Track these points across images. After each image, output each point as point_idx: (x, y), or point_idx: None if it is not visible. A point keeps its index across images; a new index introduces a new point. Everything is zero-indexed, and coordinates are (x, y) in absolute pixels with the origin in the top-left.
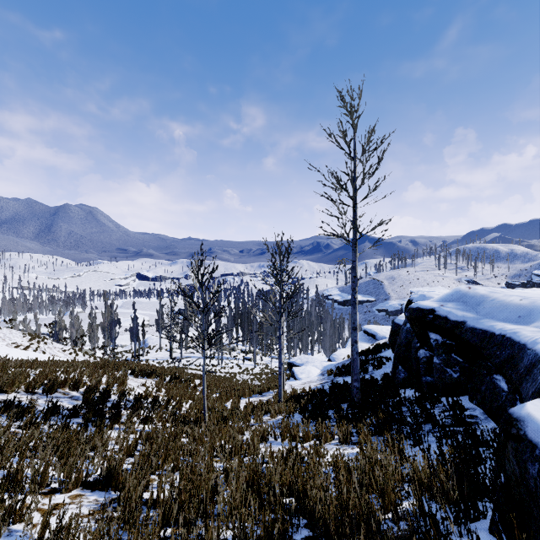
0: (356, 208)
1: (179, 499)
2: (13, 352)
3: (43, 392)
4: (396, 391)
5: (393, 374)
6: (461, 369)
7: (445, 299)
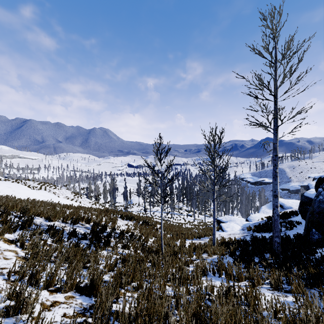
0: (277, 102)
1: (136, 322)
2: (64, 200)
3: (71, 223)
4: (313, 248)
5: (306, 235)
6: None
7: None
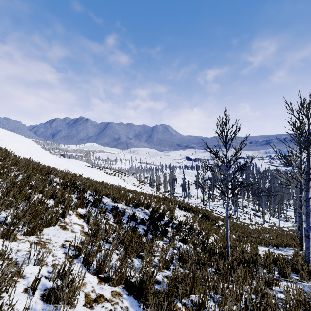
0: None
1: None
2: (130, 186)
3: (132, 206)
4: None
5: None
6: None
7: None
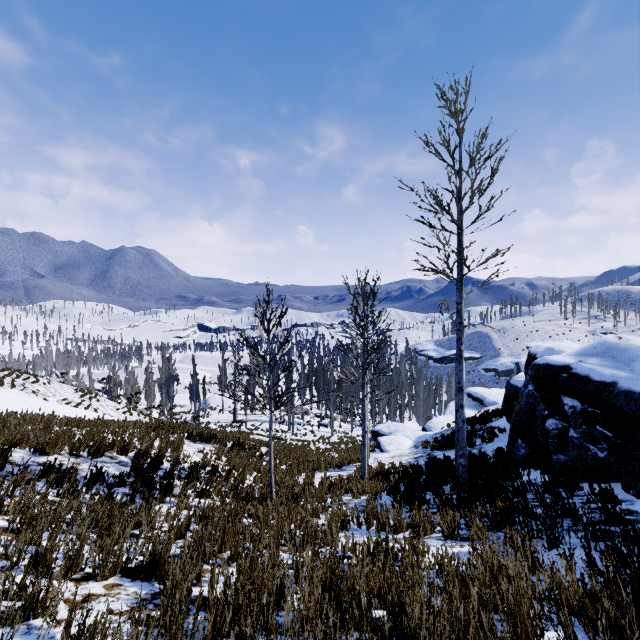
0: (462, 236)
1: (235, 603)
2: (62, 409)
3: (88, 455)
4: (515, 471)
5: (510, 449)
6: (611, 446)
7: (585, 352)
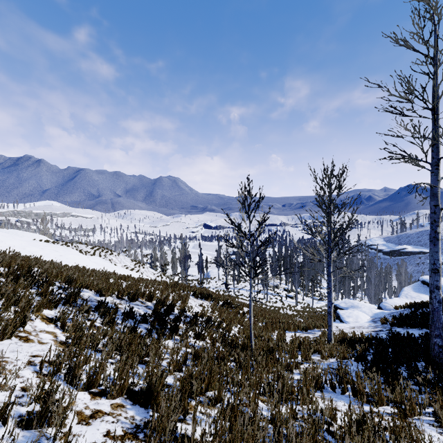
0: (438, 120)
1: None
2: (121, 270)
3: (128, 299)
4: None
5: None
6: None
7: None
